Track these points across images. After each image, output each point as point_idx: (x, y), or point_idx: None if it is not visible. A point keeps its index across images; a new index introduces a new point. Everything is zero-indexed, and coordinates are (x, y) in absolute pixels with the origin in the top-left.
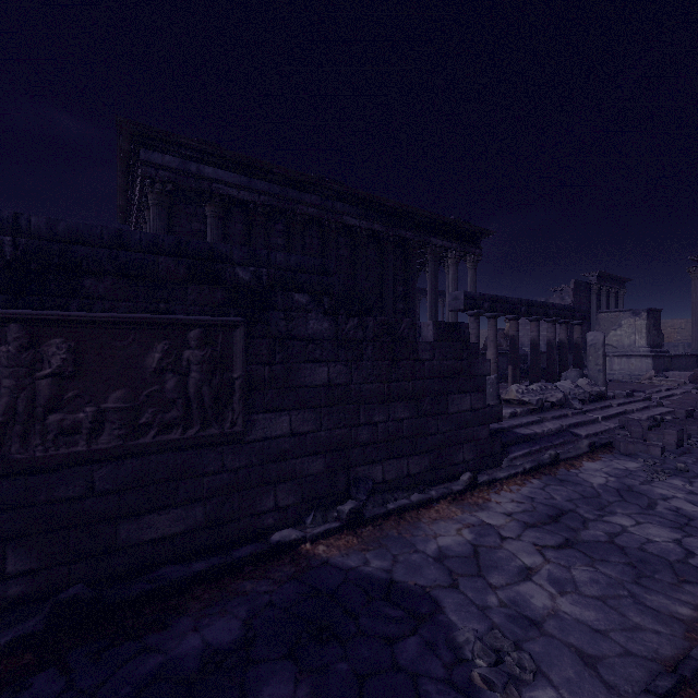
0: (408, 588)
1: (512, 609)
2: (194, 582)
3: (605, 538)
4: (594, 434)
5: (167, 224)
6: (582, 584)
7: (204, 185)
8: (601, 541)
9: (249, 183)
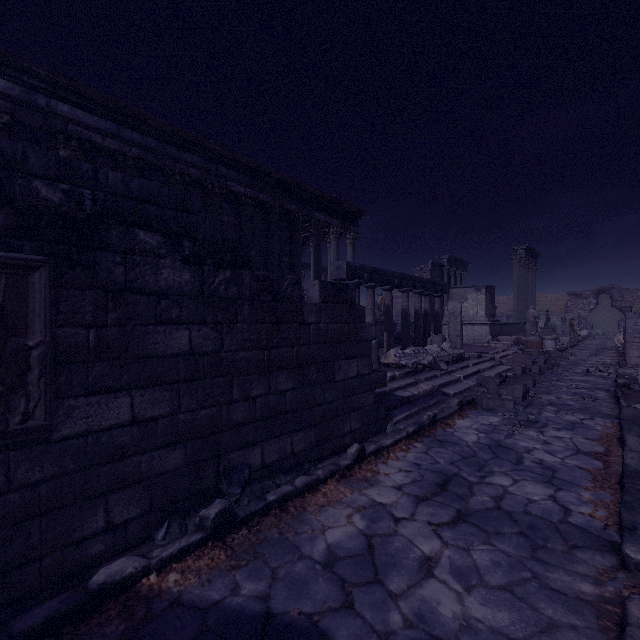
0: (290, 623)
1: (419, 628)
2: None
3: (492, 503)
4: (460, 392)
5: None
6: (486, 570)
7: (57, 124)
8: (489, 508)
9: (117, 131)
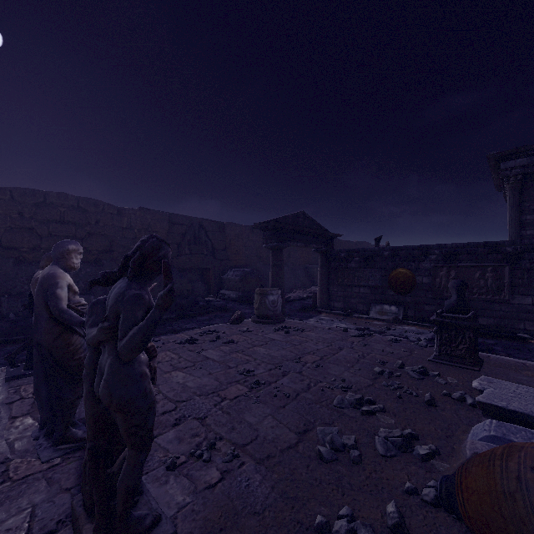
0: None
1: None
2: (486, 335)
3: None
4: None
5: (518, 198)
6: None
7: None
8: None
9: None
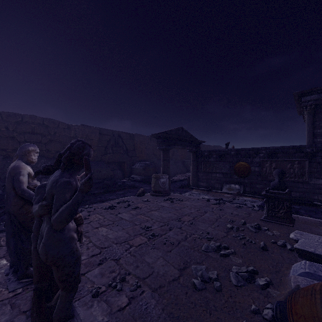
0: None
1: None
2: (294, 202)
3: None
4: None
5: (312, 119)
6: None
7: None
8: None
9: None
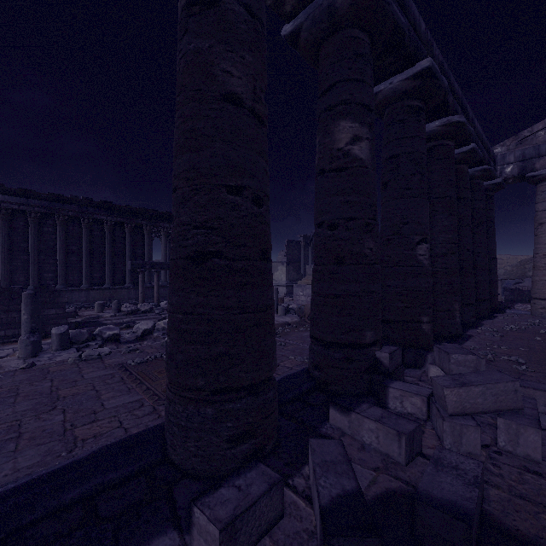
0: None
1: None
2: None
3: None
4: None
5: None
6: None
7: None
8: None
9: (27, 201)
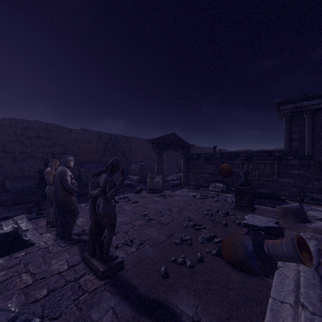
0: None
1: None
2: (266, 198)
3: None
4: None
5: (289, 125)
6: None
7: (302, 109)
8: None
9: None
